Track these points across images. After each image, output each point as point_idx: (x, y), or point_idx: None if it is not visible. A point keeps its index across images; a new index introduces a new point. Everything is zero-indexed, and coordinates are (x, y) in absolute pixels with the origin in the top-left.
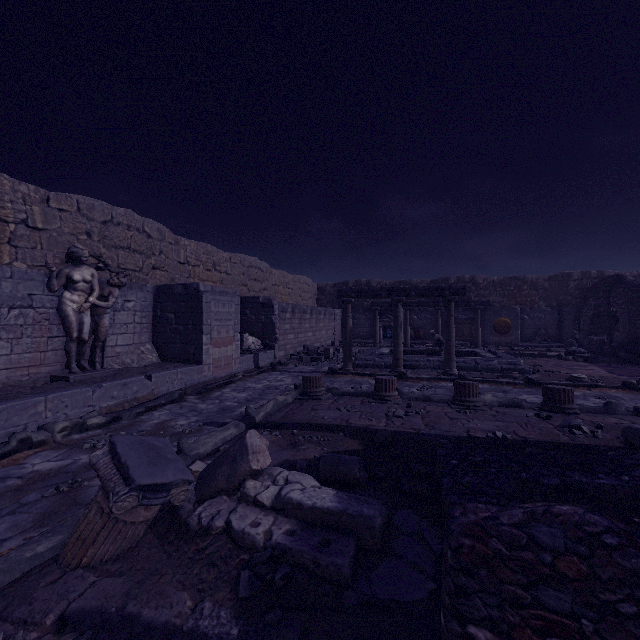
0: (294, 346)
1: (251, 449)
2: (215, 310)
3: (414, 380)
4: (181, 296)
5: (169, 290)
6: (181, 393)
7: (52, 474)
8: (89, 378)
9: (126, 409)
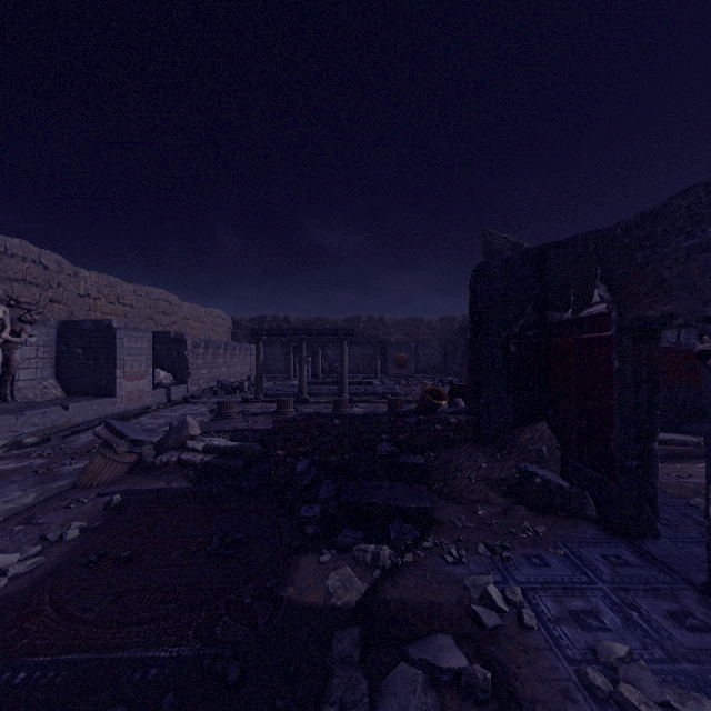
0: (207, 381)
1: (190, 424)
2: (128, 346)
3: (314, 404)
4: (91, 332)
5: (77, 326)
6: (101, 420)
7: (19, 469)
8: (3, 409)
9: (51, 433)
